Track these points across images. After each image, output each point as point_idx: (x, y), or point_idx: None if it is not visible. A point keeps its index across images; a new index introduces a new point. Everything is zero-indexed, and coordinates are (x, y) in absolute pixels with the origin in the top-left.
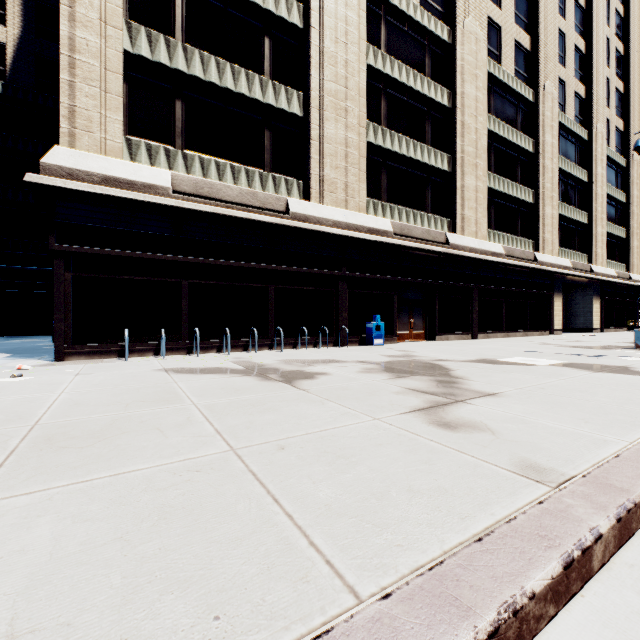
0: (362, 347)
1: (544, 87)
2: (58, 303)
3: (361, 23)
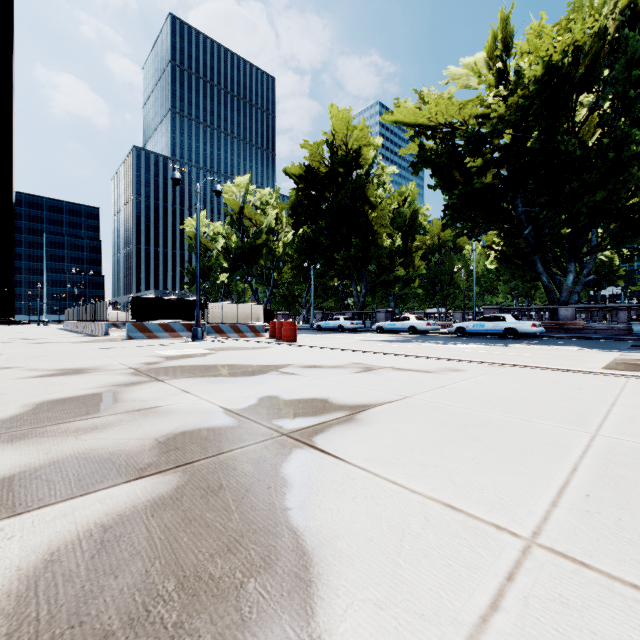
0: None
1: None
2: None
3: None
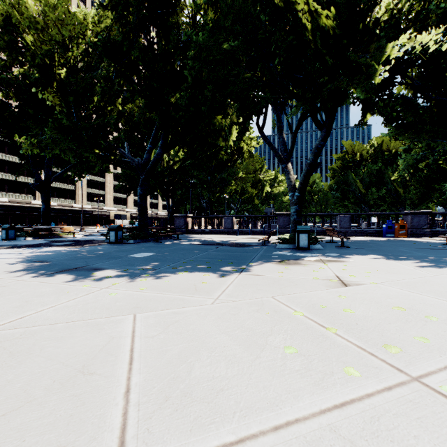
0: None
1: None
2: None
3: None
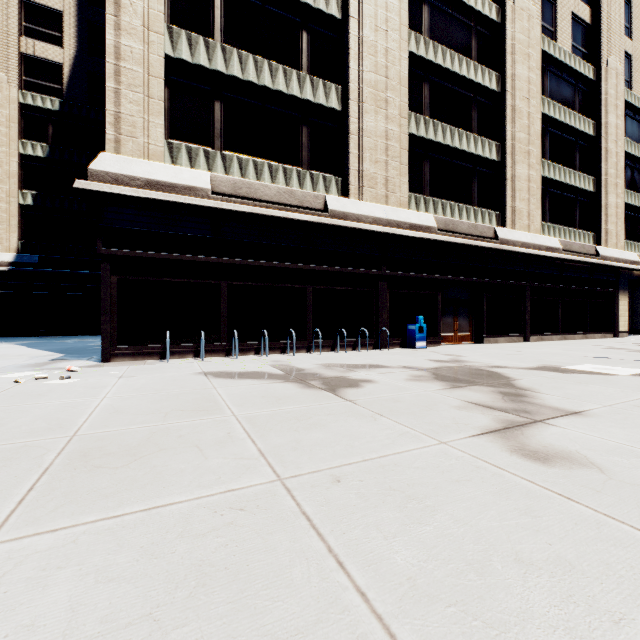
0: (404, 350)
1: (607, 62)
2: (105, 306)
3: (402, 8)
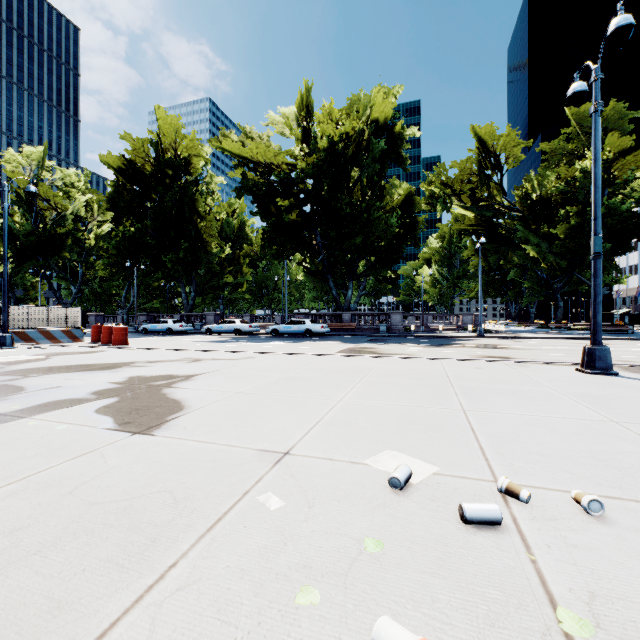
0: None
1: None
2: None
3: None
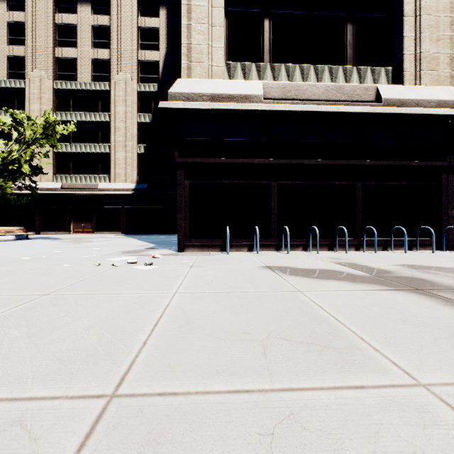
0: None
1: None
2: (180, 205)
3: None
